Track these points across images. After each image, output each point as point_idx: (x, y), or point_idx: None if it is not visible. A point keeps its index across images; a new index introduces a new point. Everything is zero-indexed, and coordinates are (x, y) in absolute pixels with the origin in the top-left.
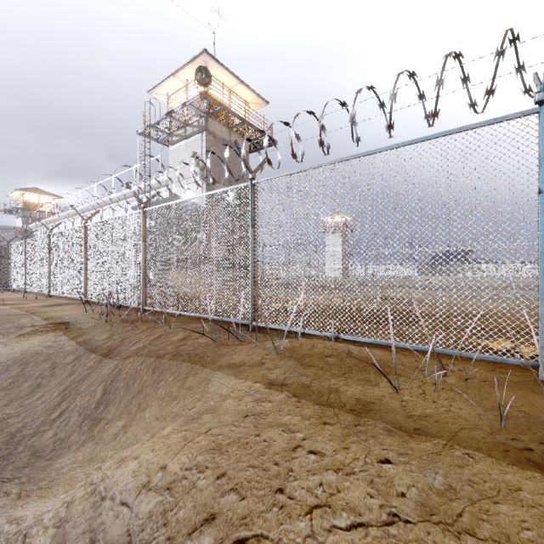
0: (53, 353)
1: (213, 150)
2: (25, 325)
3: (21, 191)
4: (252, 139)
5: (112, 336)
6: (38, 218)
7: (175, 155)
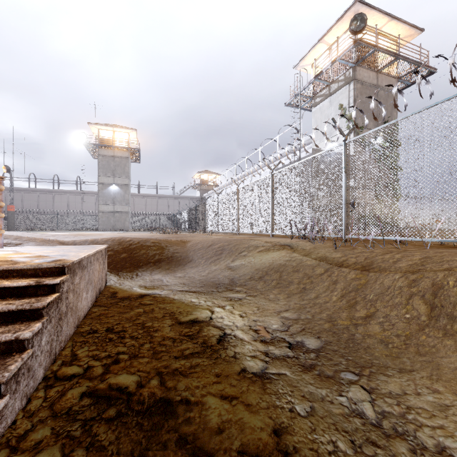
0: (296, 265)
1: (361, 97)
2: (256, 245)
3: (199, 173)
4: (401, 77)
5: (346, 255)
6: (207, 190)
7: (318, 114)
